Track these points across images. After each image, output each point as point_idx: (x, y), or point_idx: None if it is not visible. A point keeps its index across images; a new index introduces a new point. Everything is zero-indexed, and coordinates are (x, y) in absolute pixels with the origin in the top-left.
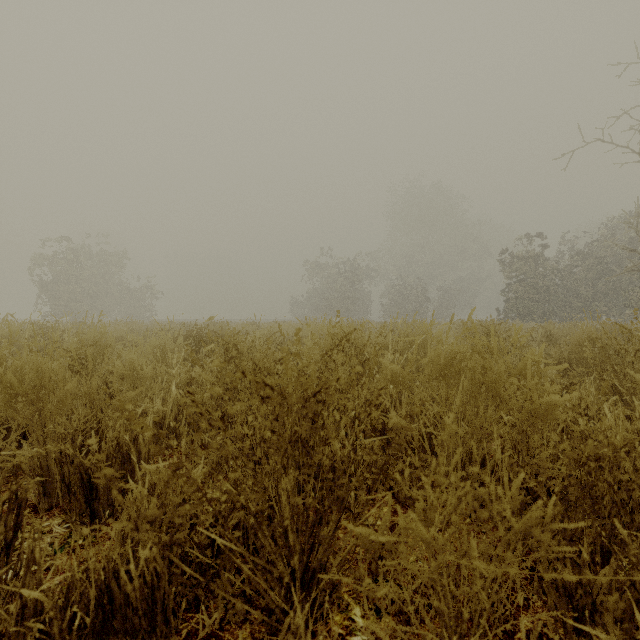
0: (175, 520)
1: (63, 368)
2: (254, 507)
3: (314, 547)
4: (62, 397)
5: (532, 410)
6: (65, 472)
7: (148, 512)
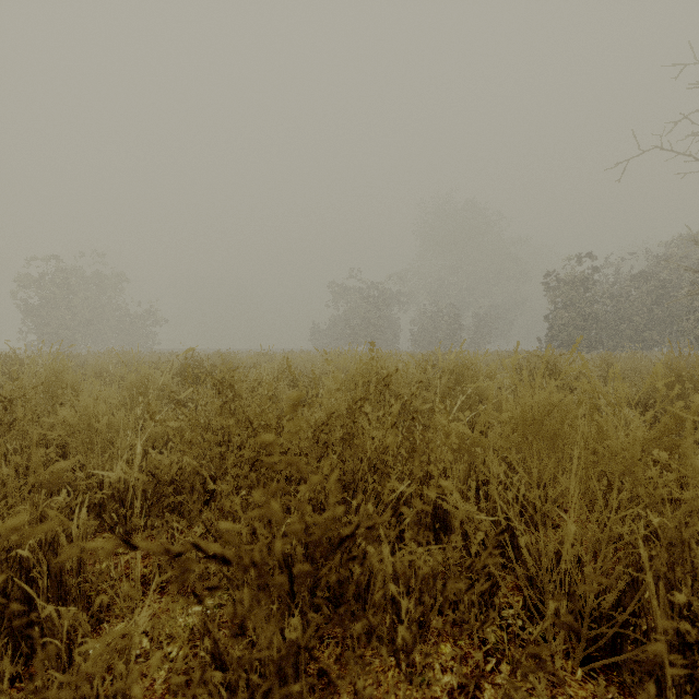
0: None
1: None
2: None
3: None
4: None
5: (698, 507)
6: None
7: None
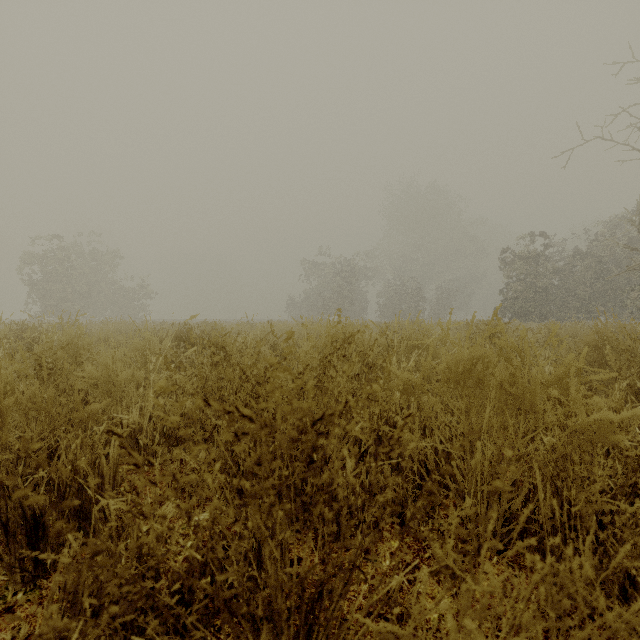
0: (93, 634)
1: (12, 376)
2: (224, 593)
3: (312, 630)
4: (2, 413)
5: (578, 429)
6: (2, 508)
7: (43, 630)
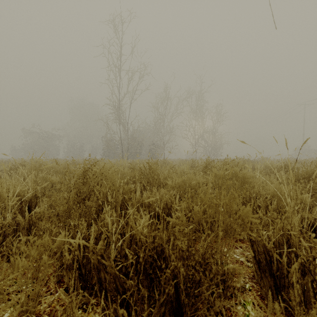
0: None
1: None
2: None
3: None
4: None
5: None
6: None
7: None
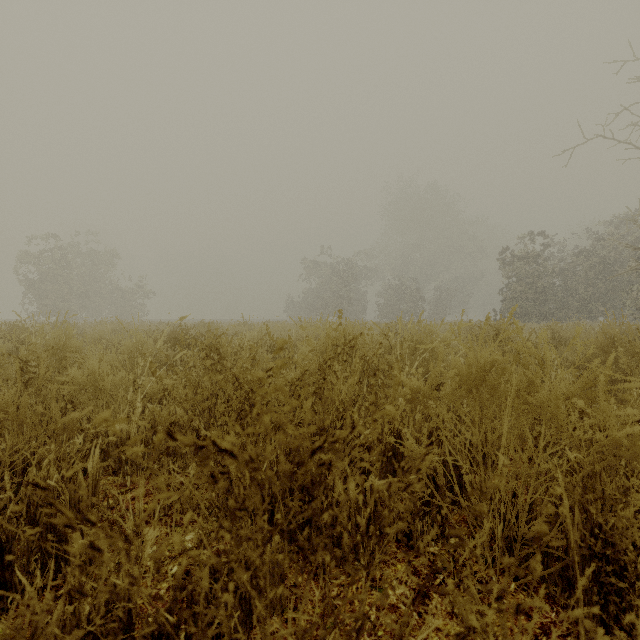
0: None
1: None
2: None
3: None
4: None
5: (608, 445)
6: None
7: None
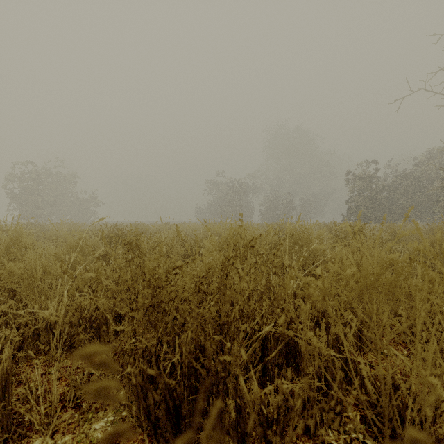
0: None
1: None
2: None
3: None
4: None
5: None
6: None
7: None
